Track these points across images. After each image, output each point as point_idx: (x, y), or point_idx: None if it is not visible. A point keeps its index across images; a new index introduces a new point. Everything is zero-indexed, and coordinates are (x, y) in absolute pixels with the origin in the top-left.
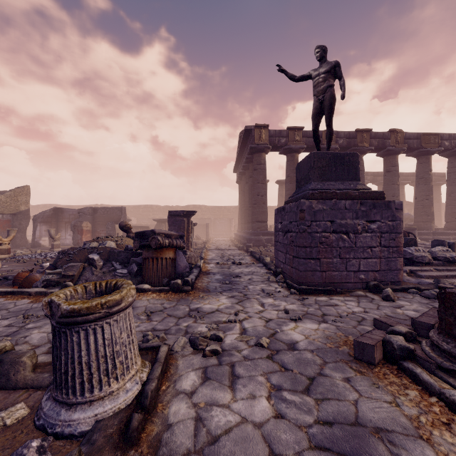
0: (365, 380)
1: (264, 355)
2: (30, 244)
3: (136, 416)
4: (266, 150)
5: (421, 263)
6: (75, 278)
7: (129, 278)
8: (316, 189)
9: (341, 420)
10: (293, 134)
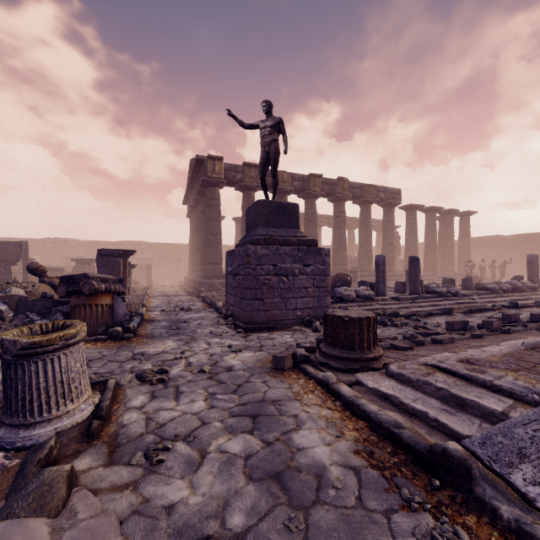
0: (276, 380)
1: (205, 377)
2: None
3: (95, 421)
4: (221, 185)
5: (348, 300)
6: None
7: None
8: (262, 235)
9: (253, 401)
10: (250, 171)
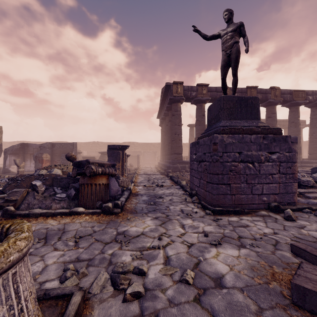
0: None
1: (191, 296)
2: (2, 171)
3: None
4: (181, 101)
5: (307, 186)
6: (18, 202)
7: (67, 202)
8: (226, 126)
9: None
10: (201, 89)
